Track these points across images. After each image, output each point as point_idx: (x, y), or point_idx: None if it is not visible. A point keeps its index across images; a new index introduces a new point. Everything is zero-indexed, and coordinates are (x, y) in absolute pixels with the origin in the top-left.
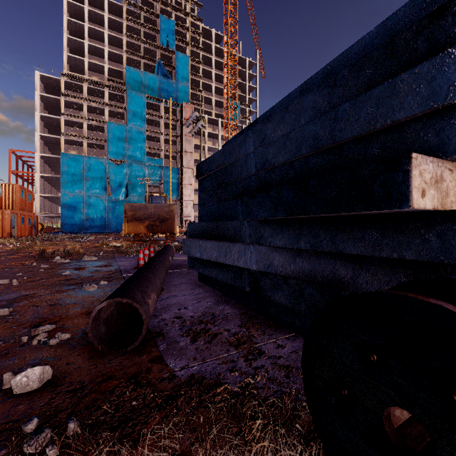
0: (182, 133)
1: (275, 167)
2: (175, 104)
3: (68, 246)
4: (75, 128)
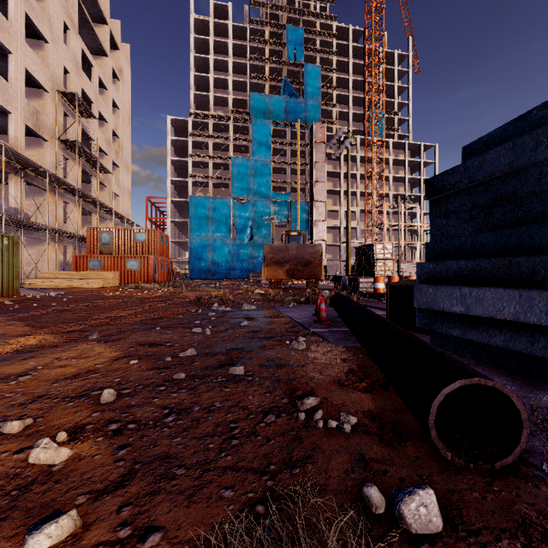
0: (312, 160)
1: None
2: (304, 126)
3: (209, 292)
4: (201, 169)
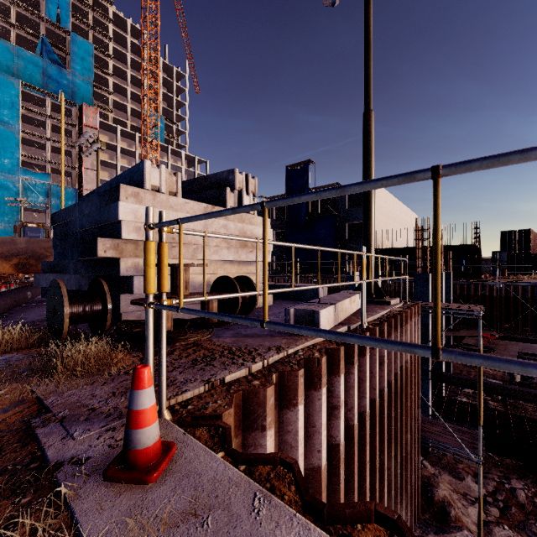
0: None
1: (86, 229)
2: (71, 103)
3: None
4: None
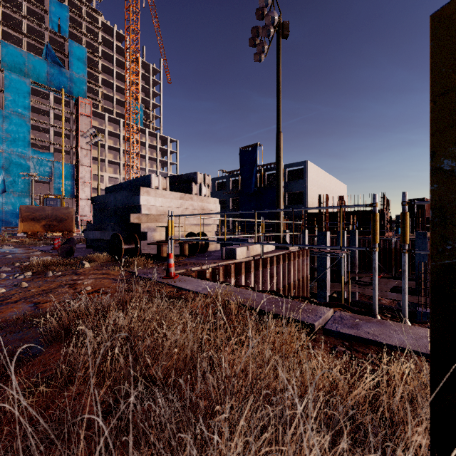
0: (77, 128)
1: (118, 207)
2: (69, 96)
3: None
4: None
